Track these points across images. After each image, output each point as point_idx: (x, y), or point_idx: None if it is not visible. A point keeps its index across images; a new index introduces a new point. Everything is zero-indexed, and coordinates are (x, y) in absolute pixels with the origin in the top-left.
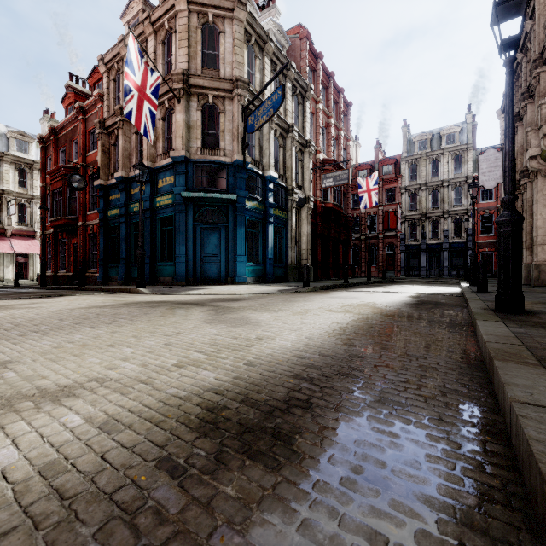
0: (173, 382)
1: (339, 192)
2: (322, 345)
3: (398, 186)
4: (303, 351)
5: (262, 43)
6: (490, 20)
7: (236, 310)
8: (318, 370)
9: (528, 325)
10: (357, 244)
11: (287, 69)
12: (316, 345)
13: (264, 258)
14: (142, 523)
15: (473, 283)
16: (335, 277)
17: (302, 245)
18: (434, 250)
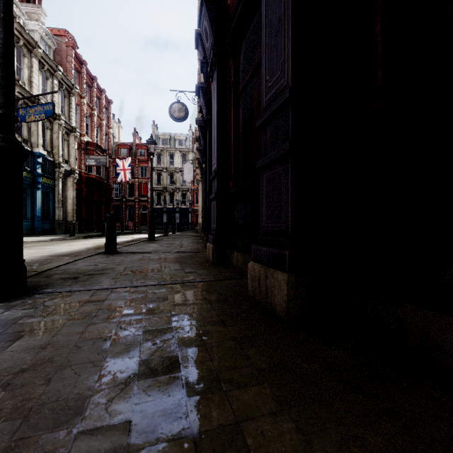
0: (35, 255)
1: (101, 167)
2: (79, 250)
3: (149, 166)
4: (72, 251)
5: (30, 47)
6: (147, 143)
7: (31, 246)
8: (77, 252)
9: (145, 242)
10: (119, 204)
11: (55, 70)
12: (77, 250)
13: (32, 216)
14: (51, 258)
15: (173, 232)
16: (98, 230)
17: (68, 205)
18: (171, 212)
